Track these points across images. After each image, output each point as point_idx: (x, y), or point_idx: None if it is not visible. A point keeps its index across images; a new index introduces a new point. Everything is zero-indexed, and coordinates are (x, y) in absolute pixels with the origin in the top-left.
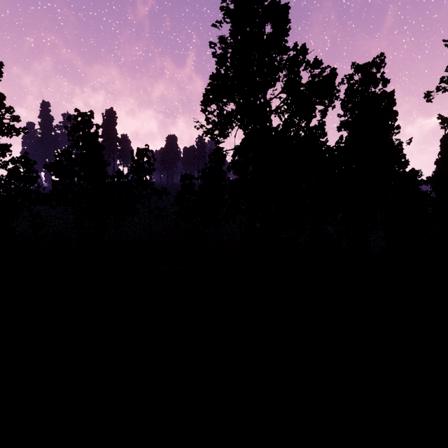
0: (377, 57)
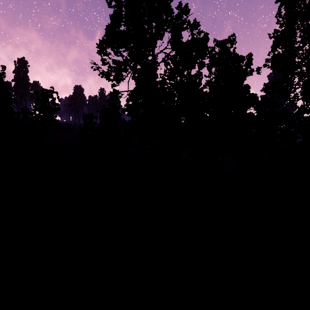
0: (231, 36)
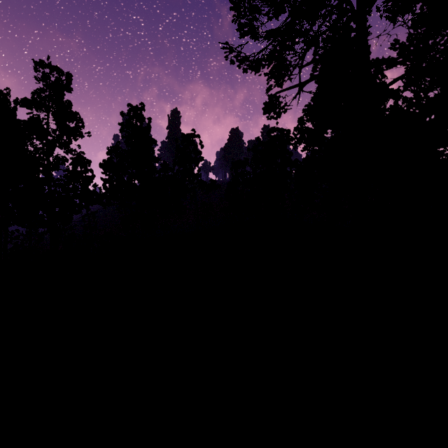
0: None
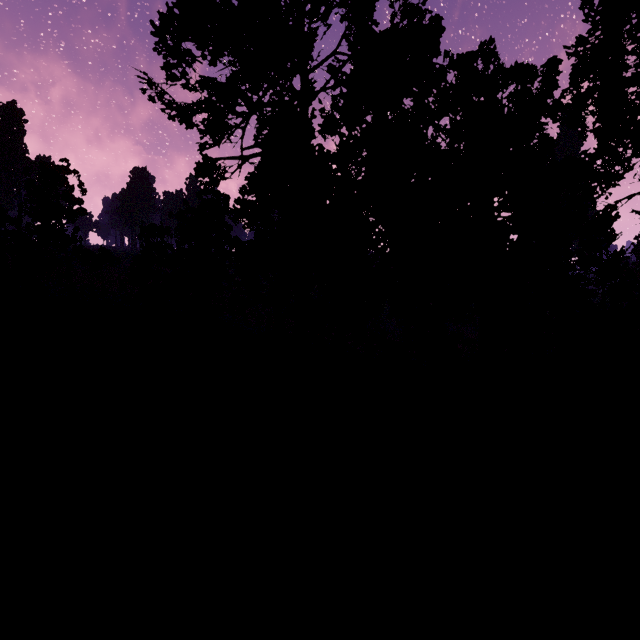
0: (485, 44)
